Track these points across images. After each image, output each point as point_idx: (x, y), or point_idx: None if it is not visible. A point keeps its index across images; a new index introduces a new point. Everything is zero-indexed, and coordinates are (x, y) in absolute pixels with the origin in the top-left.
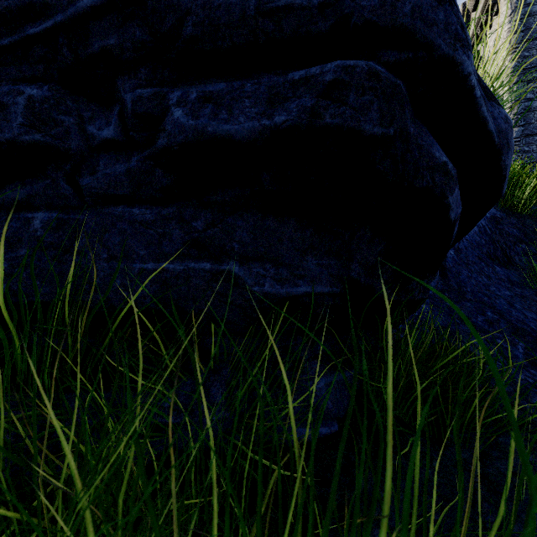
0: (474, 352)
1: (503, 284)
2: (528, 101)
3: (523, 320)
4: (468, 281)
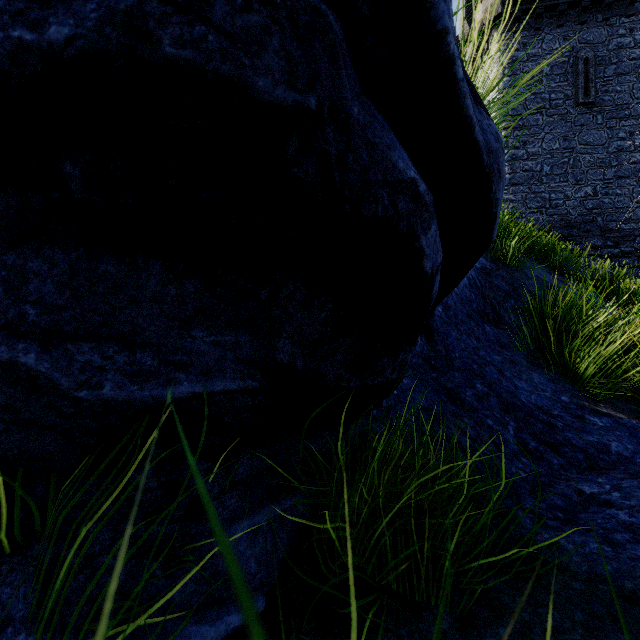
0: (461, 441)
1: (493, 346)
2: (514, 150)
3: (513, 392)
4: (457, 344)
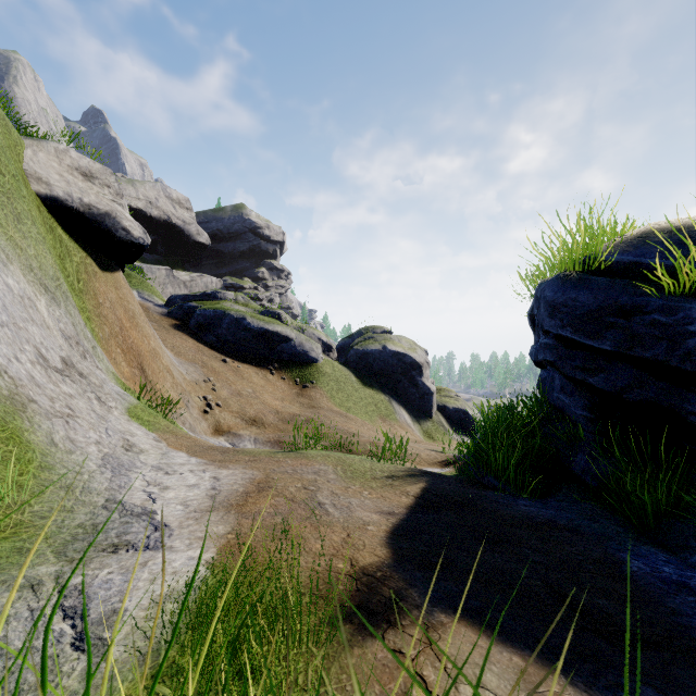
0: None
1: None
2: None
3: None
4: None
